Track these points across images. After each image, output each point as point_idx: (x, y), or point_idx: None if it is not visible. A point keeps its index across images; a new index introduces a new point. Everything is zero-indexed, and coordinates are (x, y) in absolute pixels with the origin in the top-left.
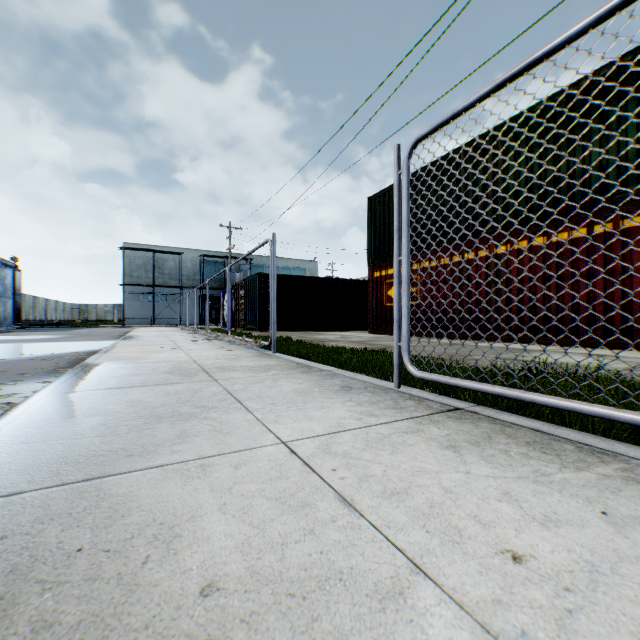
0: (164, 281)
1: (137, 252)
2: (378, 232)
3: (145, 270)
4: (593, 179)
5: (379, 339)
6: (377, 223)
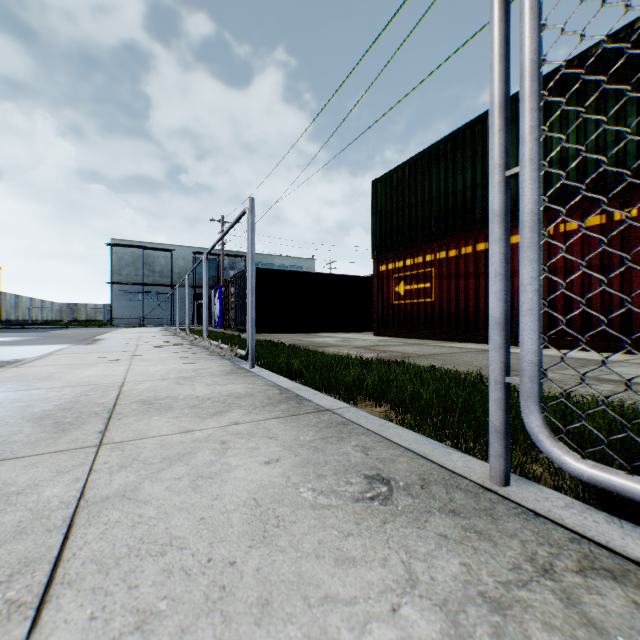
0: (155, 279)
1: (126, 249)
2: (384, 220)
3: (134, 268)
4: None
5: (388, 343)
6: (383, 209)
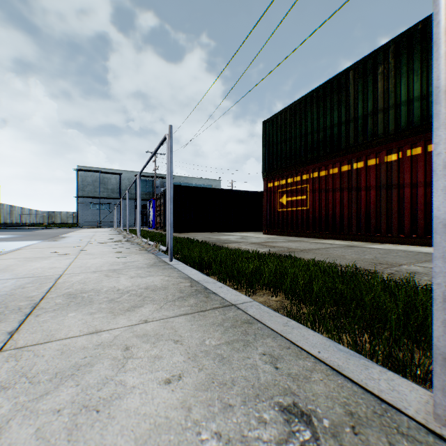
0: (108, 194)
1: (88, 173)
2: (271, 149)
3: (94, 186)
4: None
5: (275, 240)
6: (270, 142)
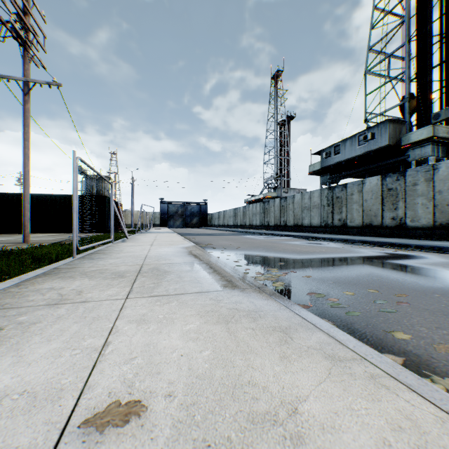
0: None
1: None
2: None
3: None
4: None
5: None
6: None
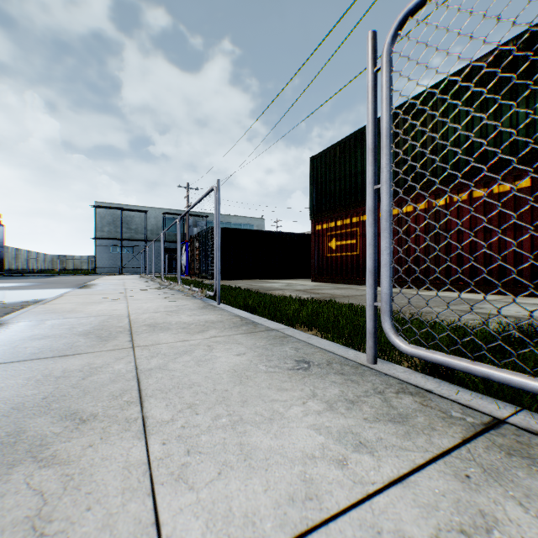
0: (131, 235)
1: (107, 210)
2: (320, 189)
3: (114, 226)
4: (537, 130)
5: (322, 287)
6: (319, 180)
